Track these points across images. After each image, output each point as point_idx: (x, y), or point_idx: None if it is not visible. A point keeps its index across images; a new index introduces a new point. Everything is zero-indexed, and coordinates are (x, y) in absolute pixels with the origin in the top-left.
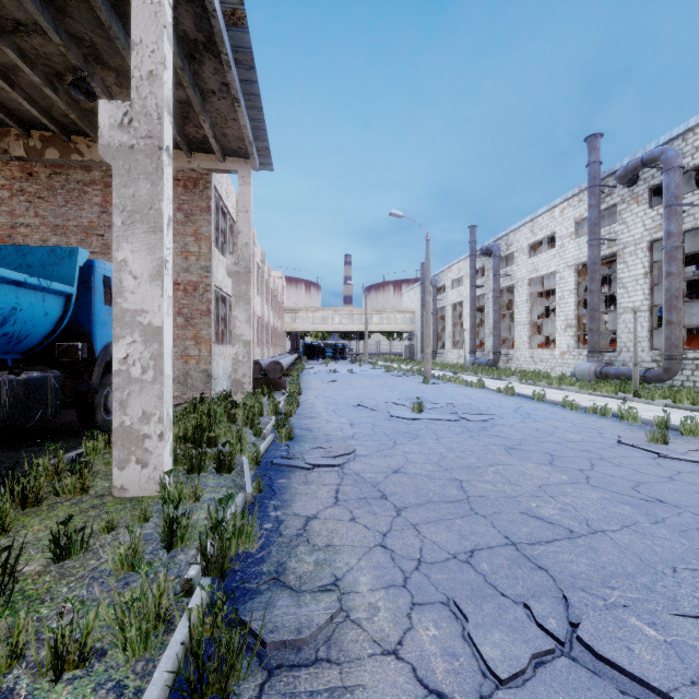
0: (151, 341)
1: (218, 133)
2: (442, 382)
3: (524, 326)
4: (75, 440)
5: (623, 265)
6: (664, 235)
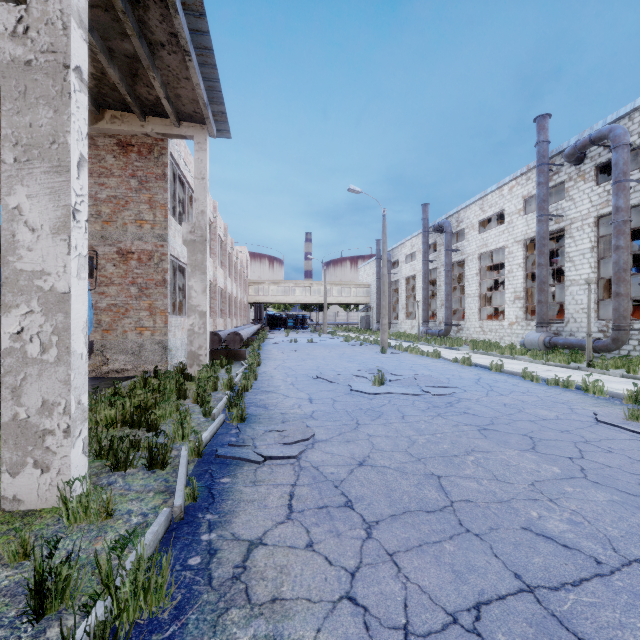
0: (54, 311)
1: (172, 95)
2: (399, 352)
3: (474, 298)
4: None
5: (570, 240)
6: (612, 210)
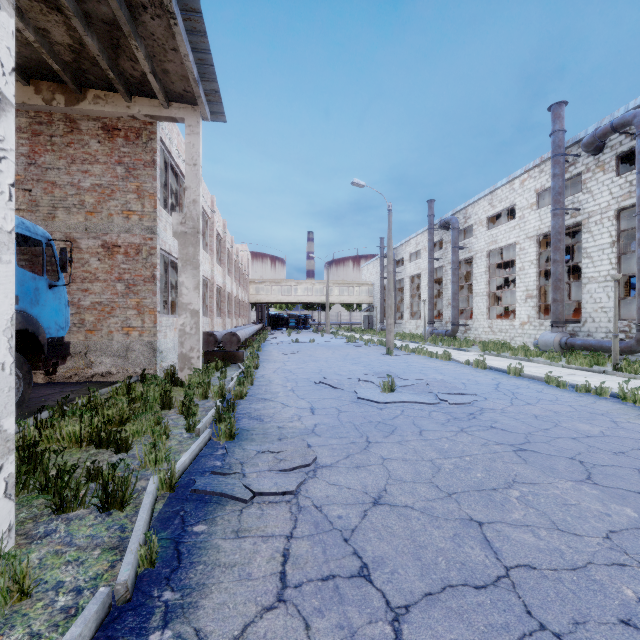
0: None
1: (159, 70)
2: (406, 354)
3: (483, 296)
4: None
5: (587, 235)
6: (637, 201)
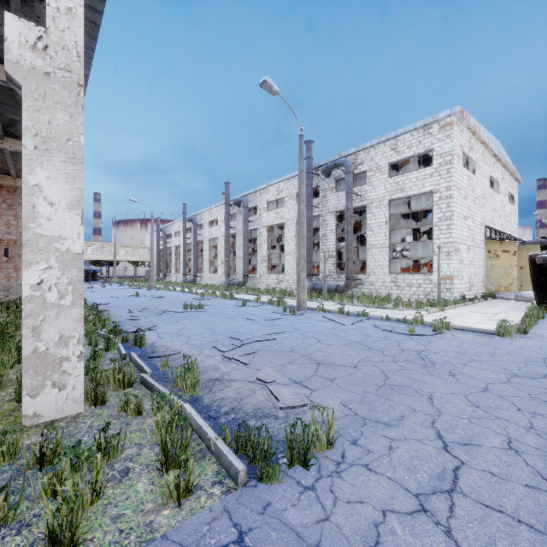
0: None
1: None
2: (158, 290)
3: (207, 261)
4: None
5: (237, 239)
6: (243, 231)
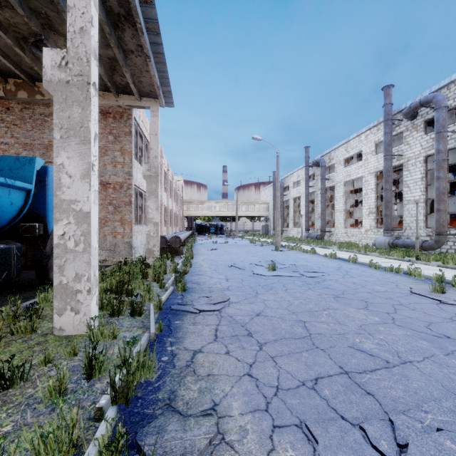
0: (82, 222)
1: (136, 81)
2: (288, 250)
3: (341, 212)
4: (34, 291)
5: (407, 172)
6: (435, 152)
